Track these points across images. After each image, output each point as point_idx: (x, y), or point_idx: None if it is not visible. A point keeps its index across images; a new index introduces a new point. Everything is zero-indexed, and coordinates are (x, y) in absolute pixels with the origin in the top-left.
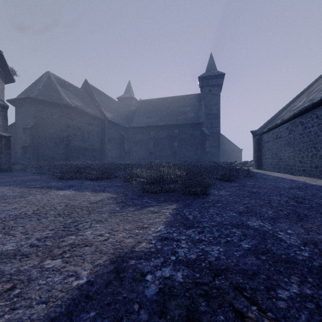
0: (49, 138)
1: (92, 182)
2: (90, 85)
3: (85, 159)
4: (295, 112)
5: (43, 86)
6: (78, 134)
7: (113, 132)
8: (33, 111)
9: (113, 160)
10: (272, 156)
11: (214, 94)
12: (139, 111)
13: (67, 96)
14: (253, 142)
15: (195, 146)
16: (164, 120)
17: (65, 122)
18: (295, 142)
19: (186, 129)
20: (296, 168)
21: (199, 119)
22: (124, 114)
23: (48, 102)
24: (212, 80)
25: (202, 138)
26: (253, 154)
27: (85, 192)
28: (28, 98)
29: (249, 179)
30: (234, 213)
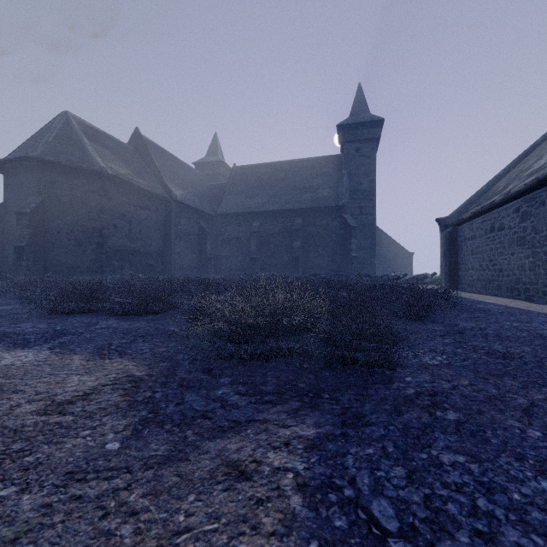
0: (65, 232)
1: (117, 321)
2: (145, 139)
3: (135, 271)
4: (539, 176)
5: (56, 137)
6: (120, 225)
7: (187, 223)
8: (36, 183)
9: (187, 272)
10: (482, 264)
11: (364, 155)
12: (232, 187)
13: (101, 157)
14: (442, 238)
15: (332, 247)
16: (276, 201)
17: (97, 203)
18: (537, 236)
19: (315, 217)
20: (539, 288)
21: (339, 200)
22: (206, 191)
23: (64, 167)
24: (362, 130)
25: (343, 233)
26: (441, 262)
27: (71, 358)
28: (28, 158)
29: (455, 312)
30: (545, 479)
